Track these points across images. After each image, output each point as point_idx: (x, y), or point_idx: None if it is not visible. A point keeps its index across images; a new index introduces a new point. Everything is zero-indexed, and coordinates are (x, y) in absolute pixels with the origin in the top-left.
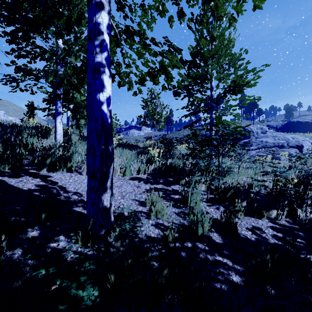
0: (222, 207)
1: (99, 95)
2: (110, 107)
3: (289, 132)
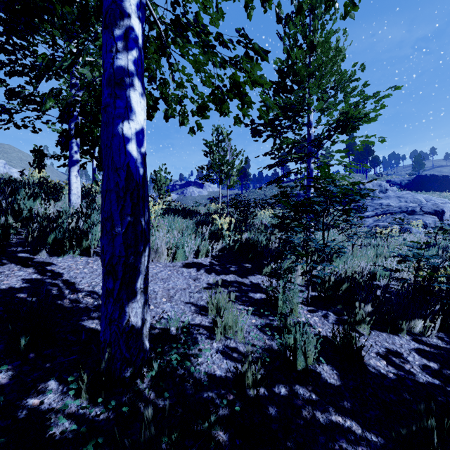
0: (332, 314)
1: (123, 126)
2: (143, 148)
3: (420, 191)
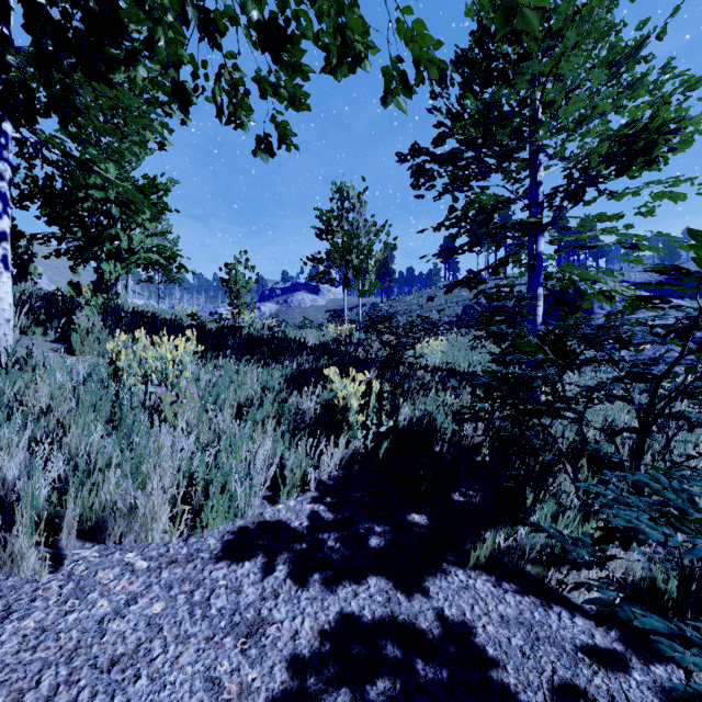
0: None
1: None
2: None
3: (681, 299)
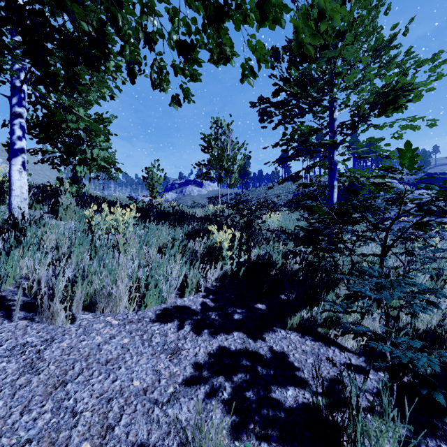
0: None
1: None
2: None
3: (429, 190)
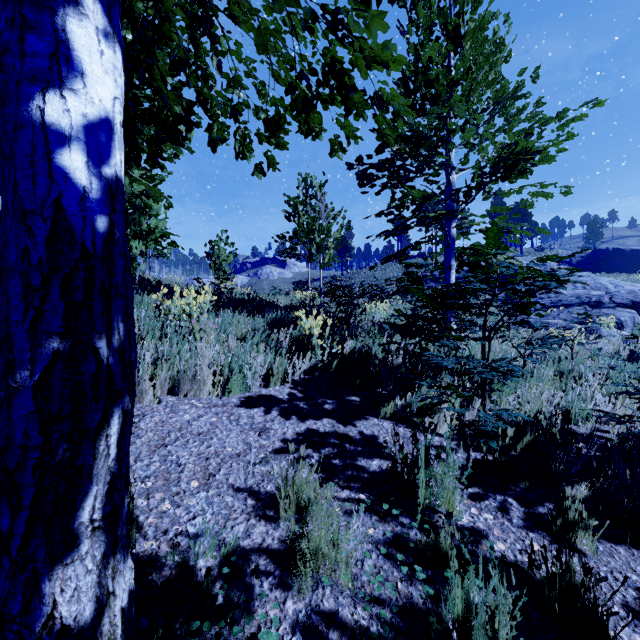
0: (516, 504)
1: (43, 104)
2: (109, 166)
3: (598, 273)
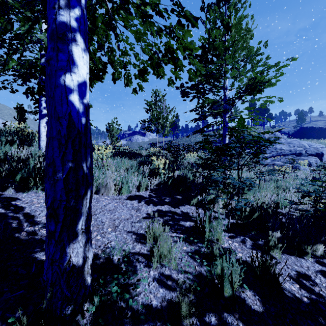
0: (249, 240)
1: (65, 78)
2: (85, 99)
3: (302, 139)
